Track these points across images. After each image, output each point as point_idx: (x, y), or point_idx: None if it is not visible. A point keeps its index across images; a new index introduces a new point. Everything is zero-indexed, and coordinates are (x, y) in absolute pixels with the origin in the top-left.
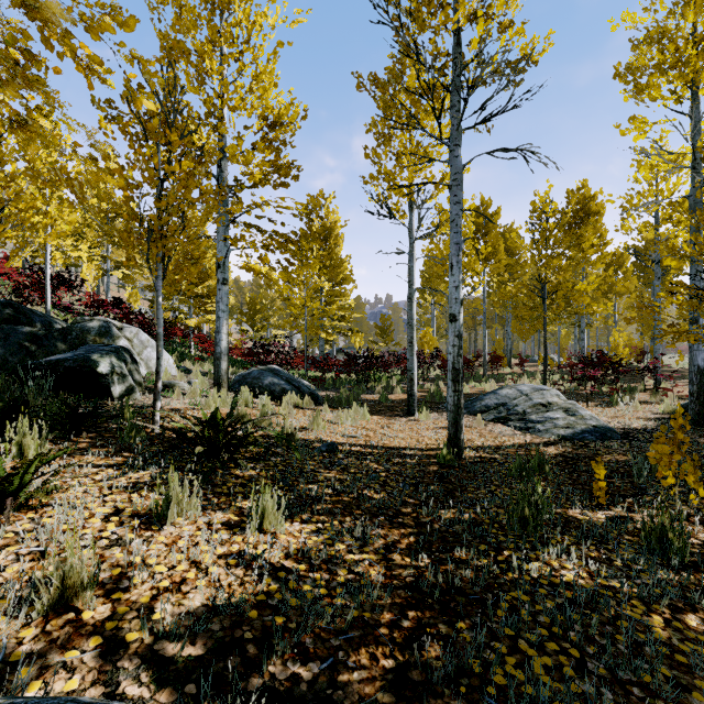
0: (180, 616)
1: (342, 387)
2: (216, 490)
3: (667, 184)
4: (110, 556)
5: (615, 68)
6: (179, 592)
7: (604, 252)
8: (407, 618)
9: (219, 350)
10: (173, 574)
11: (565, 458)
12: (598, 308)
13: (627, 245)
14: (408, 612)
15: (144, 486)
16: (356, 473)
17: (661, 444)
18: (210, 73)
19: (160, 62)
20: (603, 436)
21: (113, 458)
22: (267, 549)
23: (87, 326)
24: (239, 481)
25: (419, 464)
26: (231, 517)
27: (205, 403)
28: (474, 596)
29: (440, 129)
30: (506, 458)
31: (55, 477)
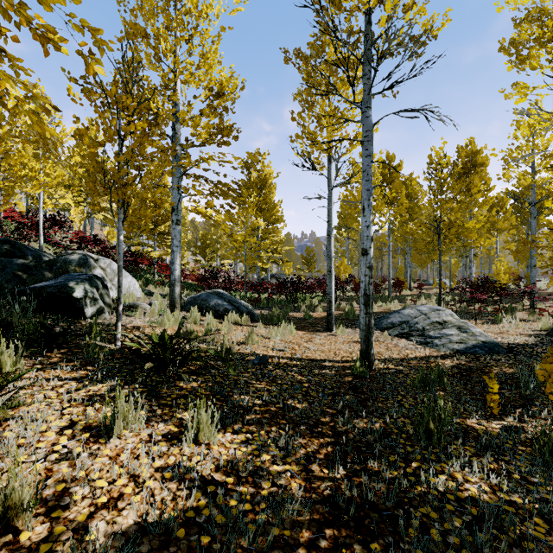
0: (108, 543)
1: (274, 306)
2: (161, 401)
3: (542, 139)
4: (58, 470)
5: (500, 43)
6: (115, 508)
7: (487, 196)
8: (324, 537)
9: (173, 278)
10: (112, 489)
11: (460, 369)
12: (485, 242)
13: (508, 191)
14: (325, 530)
15: (99, 399)
16: (283, 384)
17: (549, 364)
18: (165, 52)
19: (120, 41)
20: (491, 350)
21: (78, 371)
22: (200, 461)
23: (69, 258)
24: (182, 392)
25: (336, 375)
26: (171, 428)
27: (160, 321)
28: (386, 512)
29: (354, 94)
30: (410, 369)
31: (25, 391)
